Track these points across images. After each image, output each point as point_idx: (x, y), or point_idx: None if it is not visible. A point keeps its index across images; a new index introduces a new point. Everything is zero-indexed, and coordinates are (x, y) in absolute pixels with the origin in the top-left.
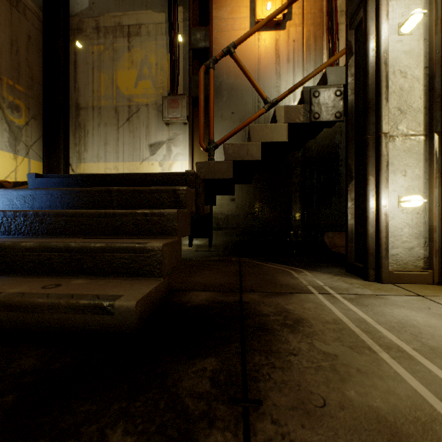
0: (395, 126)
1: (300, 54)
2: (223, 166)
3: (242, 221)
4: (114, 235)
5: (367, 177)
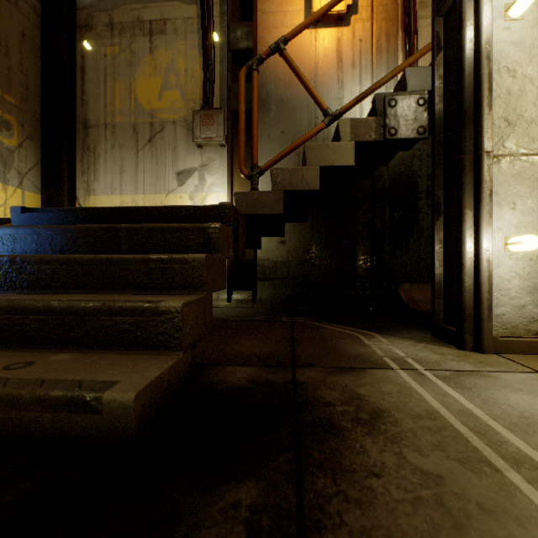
0: (500, 143)
1: (368, 57)
2: (270, 197)
3: (295, 269)
4: (119, 289)
5: (463, 210)
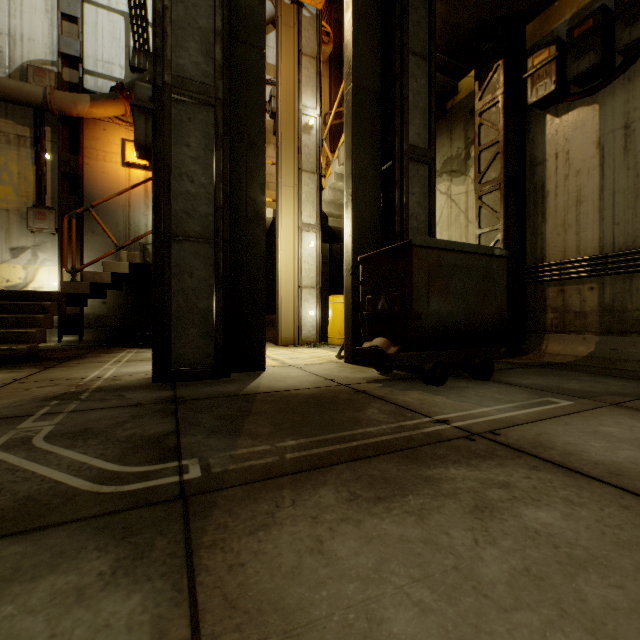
0: None
1: None
2: (83, 285)
3: (114, 320)
4: (4, 328)
5: None
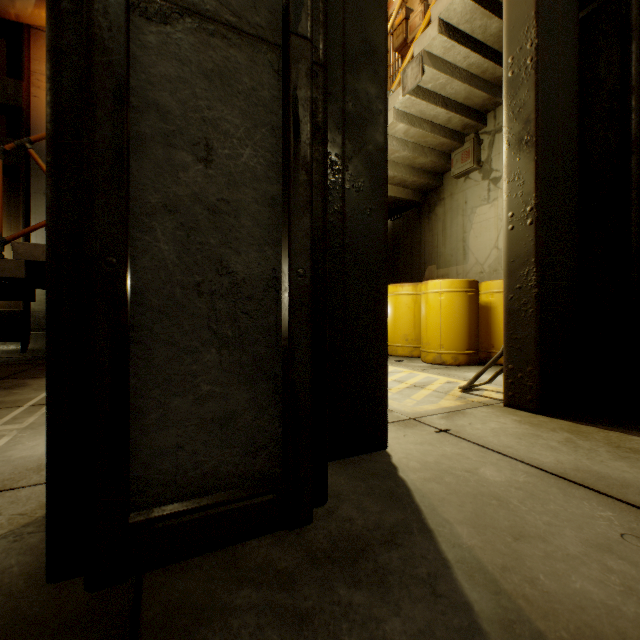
0: None
1: None
2: (12, 264)
3: None
4: None
5: None
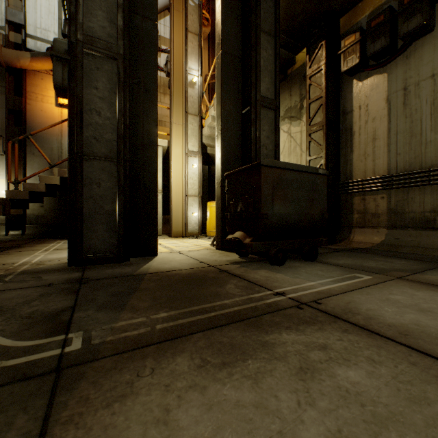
0: None
1: None
2: (23, 193)
3: (50, 219)
4: None
5: None
